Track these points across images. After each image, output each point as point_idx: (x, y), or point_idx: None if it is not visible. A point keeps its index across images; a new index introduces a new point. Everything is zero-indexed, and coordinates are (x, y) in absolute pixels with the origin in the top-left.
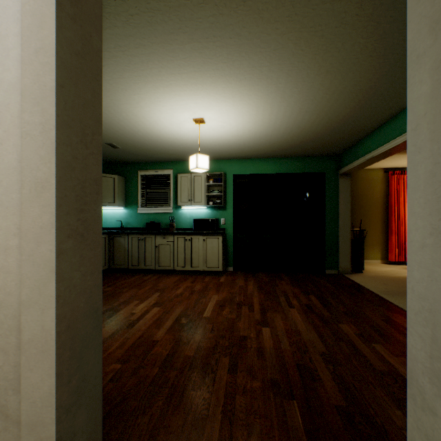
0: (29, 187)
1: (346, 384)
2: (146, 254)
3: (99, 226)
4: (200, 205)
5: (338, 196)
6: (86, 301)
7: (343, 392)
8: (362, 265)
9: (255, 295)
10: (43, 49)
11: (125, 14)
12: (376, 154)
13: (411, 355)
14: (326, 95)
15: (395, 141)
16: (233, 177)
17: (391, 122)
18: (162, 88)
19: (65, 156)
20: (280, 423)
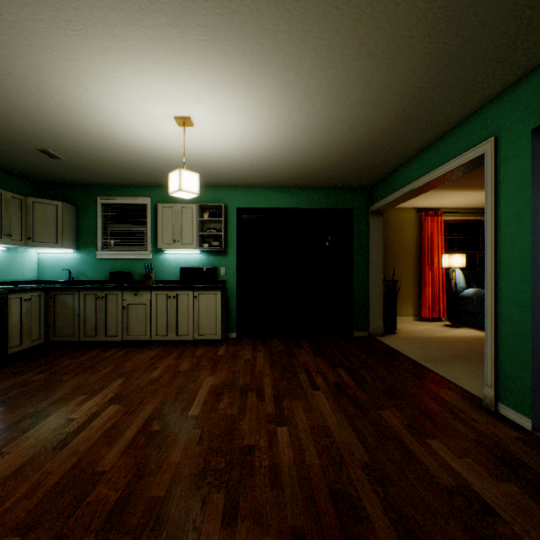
0: None
1: (407, 522)
2: (108, 319)
3: None
4: (190, 248)
5: (369, 239)
6: None
7: (404, 539)
8: (395, 324)
9: (267, 373)
10: None
11: None
12: (417, 185)
13: None
14: (364, 96)
15: (442, 169)
16: (237, 211)
17: (437, 146)
18: (117, 53)
19: None
20: None
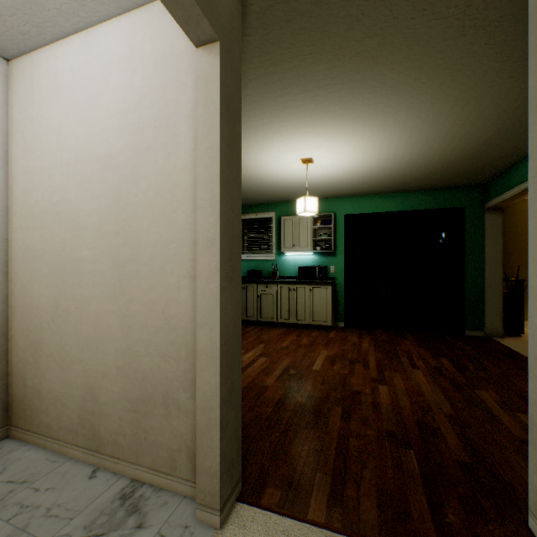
0: (202, 244)
1: (474, 445)
2: (247, 304)
3: (239, 271)
4: (305, 251)
5: (484, 236)
6: (233, 327)
7: (468, 451)
8: (519, 327)
9: (371, 353)
10: (211, 147)
11: (244, 81)
12: None
13: (531, 401)
14: (458, 121)
15: None
16: (345, 217)
17: None
18: (271, 134)
19: (224, 221)
20: (395, 464)
